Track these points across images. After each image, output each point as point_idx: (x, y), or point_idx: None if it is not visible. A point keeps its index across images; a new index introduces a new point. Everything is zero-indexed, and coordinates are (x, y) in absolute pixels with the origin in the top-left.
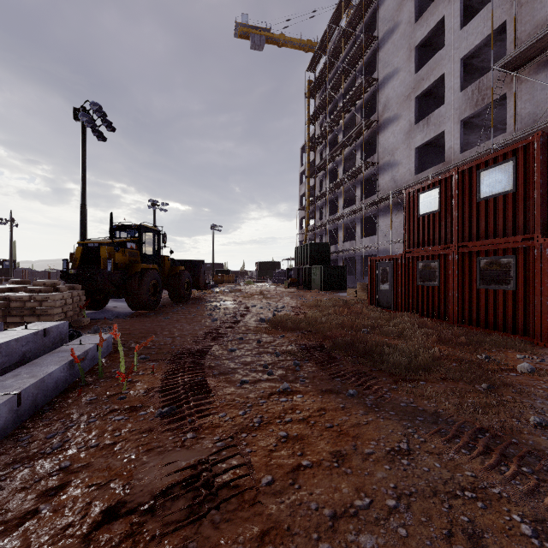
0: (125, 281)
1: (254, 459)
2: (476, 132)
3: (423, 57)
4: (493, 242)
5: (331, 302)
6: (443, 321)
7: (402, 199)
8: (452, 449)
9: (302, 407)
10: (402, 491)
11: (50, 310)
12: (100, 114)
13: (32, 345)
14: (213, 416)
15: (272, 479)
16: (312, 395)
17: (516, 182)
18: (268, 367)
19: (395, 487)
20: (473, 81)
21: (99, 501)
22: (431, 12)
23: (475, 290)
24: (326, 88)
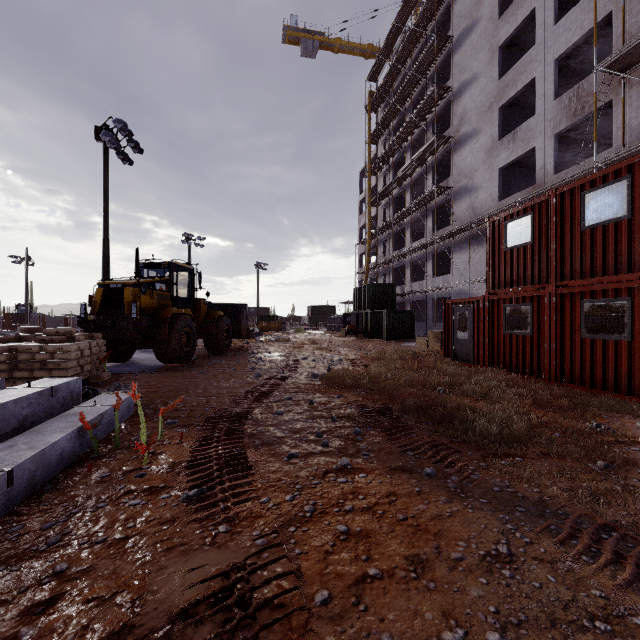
0: (153, 328)
1: (305, 565)
2: (573, 148)
3: (508, 60)
4: (602, 281)
5: (398, 354)
6: (536, 378)
7: (483, 230)
8: (569, 556)
9: (366, 490)
10: (506, 619)
11: (64, 363)
12: (125, 133)
13: (35, 407)
14: (253, 502)
15: (329, 596)
16: (378, 474)
17: (632, 206)
18: (322, 436)
19: (496, 612)
20: (569, 87)
21: (99, 624)
22: (518, 5)
23: (578, 340)
24: (390, 100)
